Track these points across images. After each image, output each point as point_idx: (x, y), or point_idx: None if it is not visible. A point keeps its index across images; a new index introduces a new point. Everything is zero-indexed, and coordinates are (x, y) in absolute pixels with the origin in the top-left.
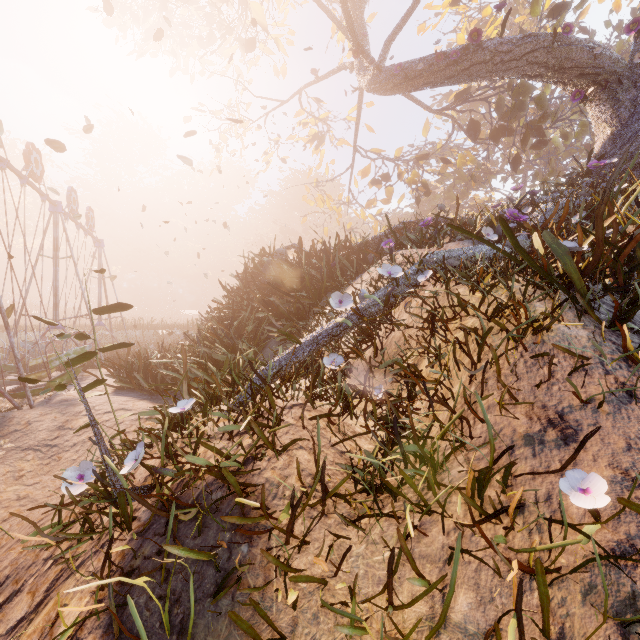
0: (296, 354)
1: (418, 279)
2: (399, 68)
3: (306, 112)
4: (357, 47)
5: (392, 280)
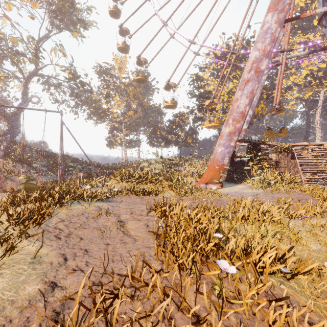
0: None
1: (1, 160)
2: None
3: None
4: None
5: None
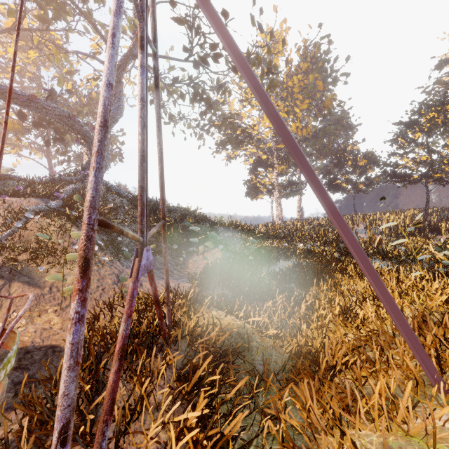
0: (2, 239)
1: (35, 217)
2: None
3: None
4: None
5: (15, 214)
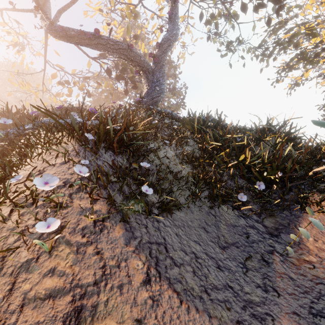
0: None
1: (26, 127)
2: (61, 28)
3: (8, 25)
4: (38, 5)
5: None
